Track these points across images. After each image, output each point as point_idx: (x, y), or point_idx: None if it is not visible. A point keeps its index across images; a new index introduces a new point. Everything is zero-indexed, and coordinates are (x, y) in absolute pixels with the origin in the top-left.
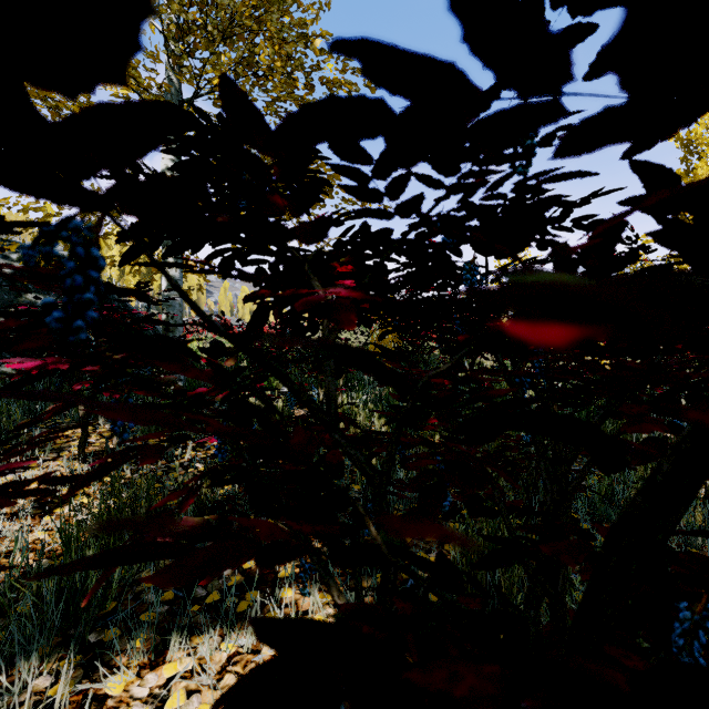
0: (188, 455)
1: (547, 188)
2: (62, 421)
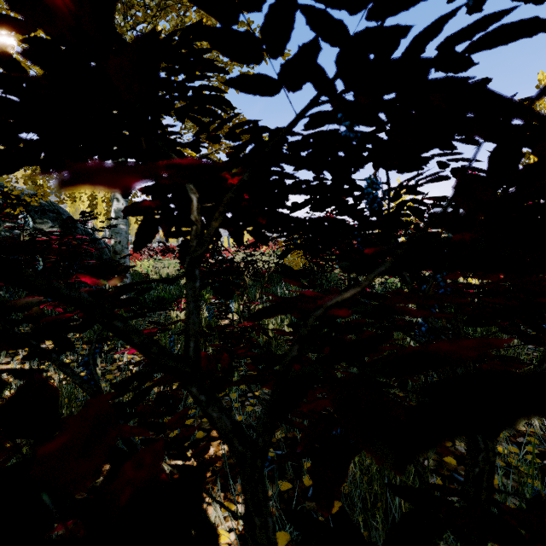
0: (126, 358)
1: (477, 63)
2: (23, 328)
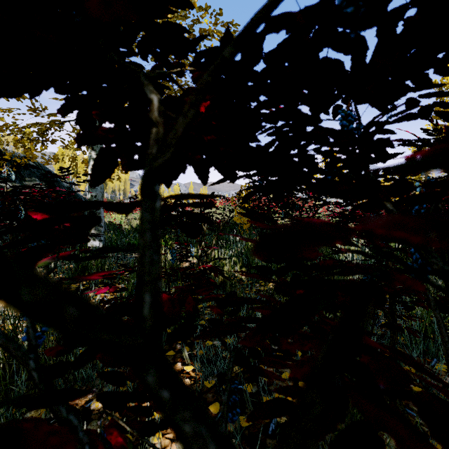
0: (99, 296)
1: None
2: None
